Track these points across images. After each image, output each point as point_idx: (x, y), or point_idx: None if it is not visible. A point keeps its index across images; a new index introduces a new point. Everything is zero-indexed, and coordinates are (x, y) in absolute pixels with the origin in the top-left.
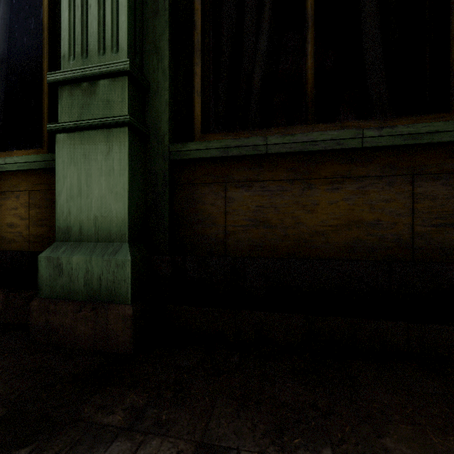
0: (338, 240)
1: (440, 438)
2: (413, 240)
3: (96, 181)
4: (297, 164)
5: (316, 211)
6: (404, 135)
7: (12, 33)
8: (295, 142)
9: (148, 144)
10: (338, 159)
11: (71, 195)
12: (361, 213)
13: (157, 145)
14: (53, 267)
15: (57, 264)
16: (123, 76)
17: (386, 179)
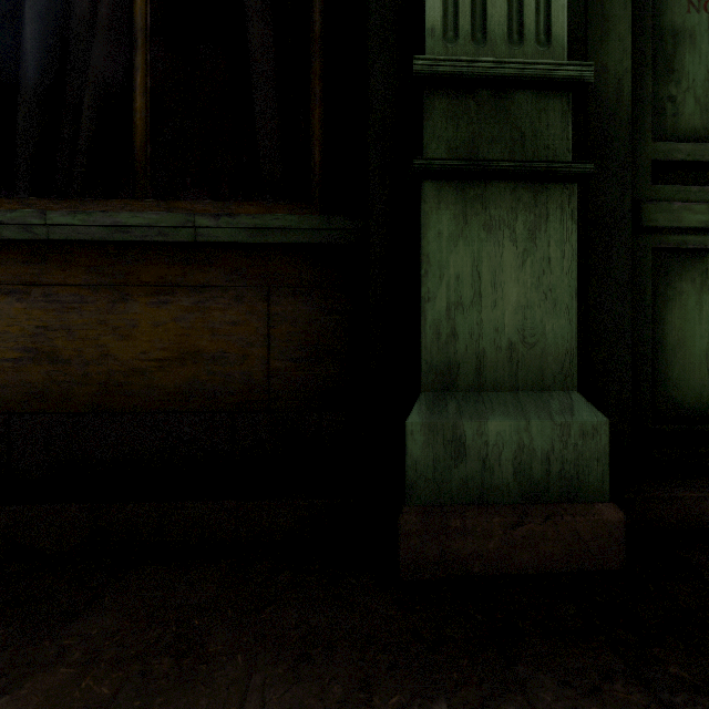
0: (166, 381)
1: (96, 680)
2: (270, 381)
3: None
4: (105, 261)
5: (135, 336)
6: (251, 230)
7: None
8: (94, 226)
9: None
10: (166, 257)
11: None
12: (200, 340)
13: None
14: None
15: None
16: None
17: (233, 291)
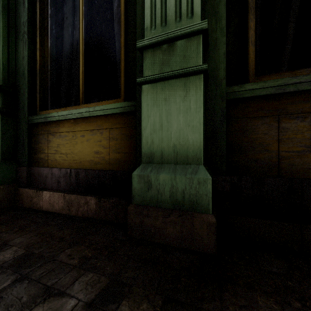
0: None
1: None
2: None
3: (174, 118)
4: None
5: None
6: None
7: (88, 26)
8: None
9: (207, 88)
10: None
11: (154, 129)
12: None
13: (215, 88)
14: (144, 182)
15: (147, 180)
16: (197, 35)
17: None
